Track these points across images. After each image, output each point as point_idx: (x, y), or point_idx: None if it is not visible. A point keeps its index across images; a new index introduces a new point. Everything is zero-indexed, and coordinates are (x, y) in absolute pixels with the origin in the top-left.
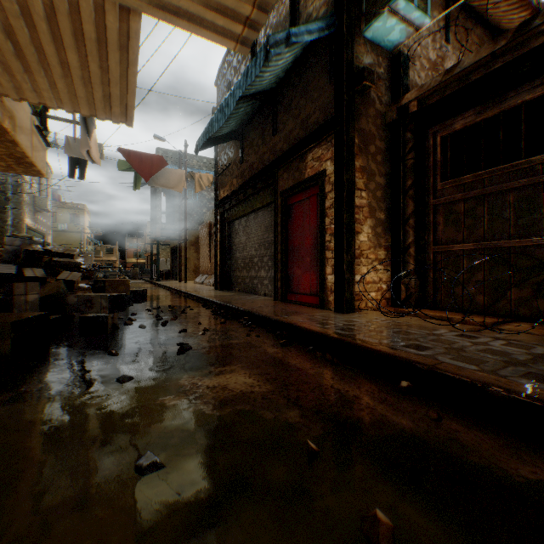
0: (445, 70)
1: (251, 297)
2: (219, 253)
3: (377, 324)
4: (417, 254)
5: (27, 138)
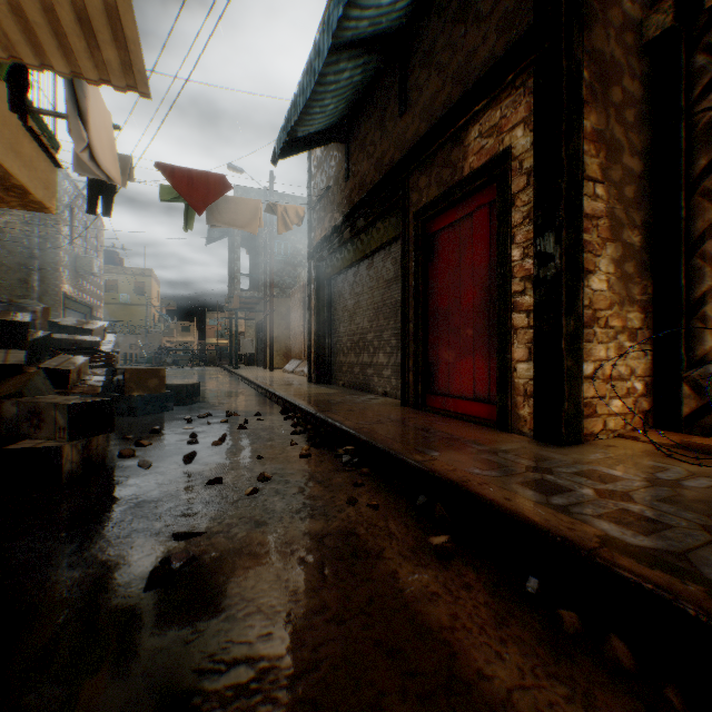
0: None
1: (361, 399)
2: (314, 327)
3: (689, 493)
4: None
5: (7, 144)
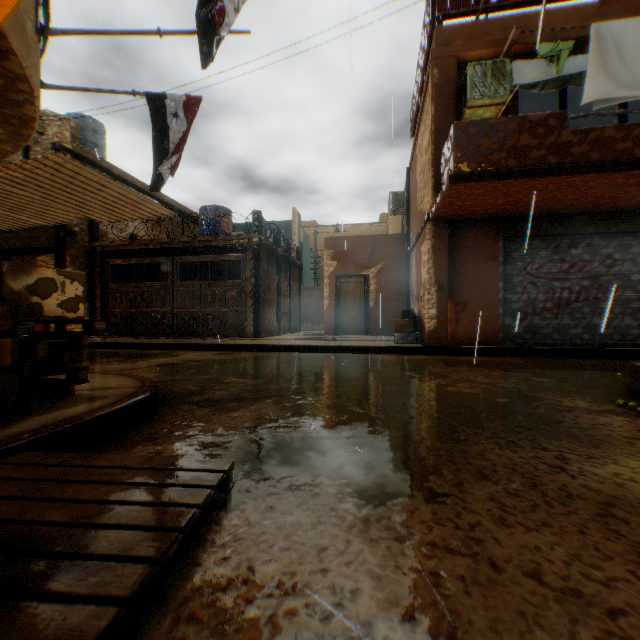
0: (112, 241)
1: None
2: None
3: None
4: (103, 312)
5: None
